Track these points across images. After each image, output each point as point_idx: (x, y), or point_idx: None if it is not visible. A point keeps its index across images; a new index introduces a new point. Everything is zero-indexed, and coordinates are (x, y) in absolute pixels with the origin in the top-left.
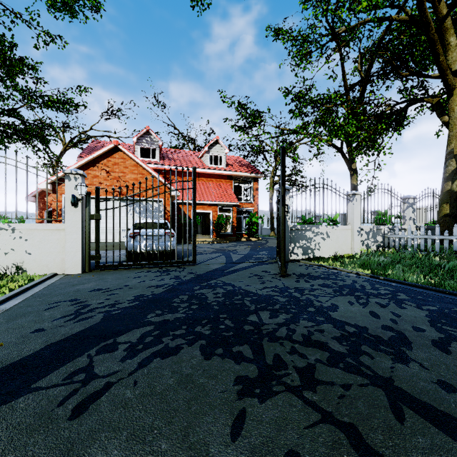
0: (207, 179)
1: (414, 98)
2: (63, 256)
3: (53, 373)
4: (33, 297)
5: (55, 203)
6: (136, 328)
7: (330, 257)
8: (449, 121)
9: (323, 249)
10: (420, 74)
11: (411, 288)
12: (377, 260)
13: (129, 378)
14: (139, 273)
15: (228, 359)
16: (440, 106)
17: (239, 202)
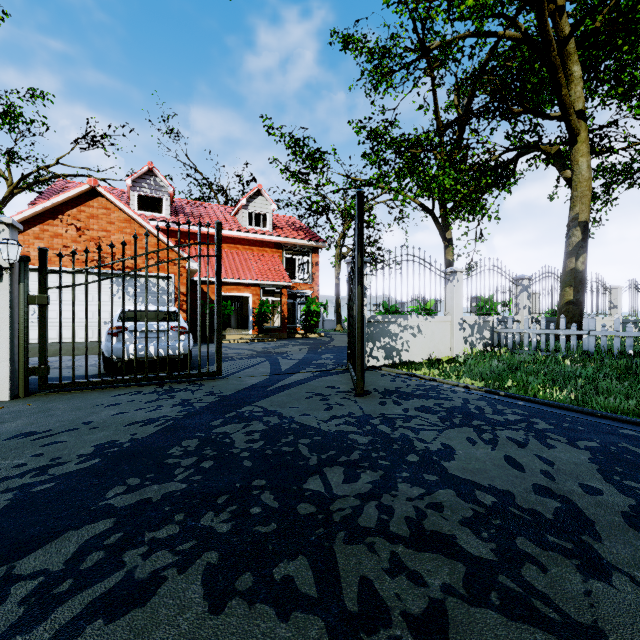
0: (244, 247)
1: (528, 145)
2: None
3: None
4: None
5: None
6: (73, 529)
7: (422, 361)
8: (572, 177)
9: (414, 350)
10: (537, 112)
11: (547, 409)
12: (488, 365)
13: None
14: (119, 397)
15: (264, 606)
16: (561, 156)
17: (292, 282)
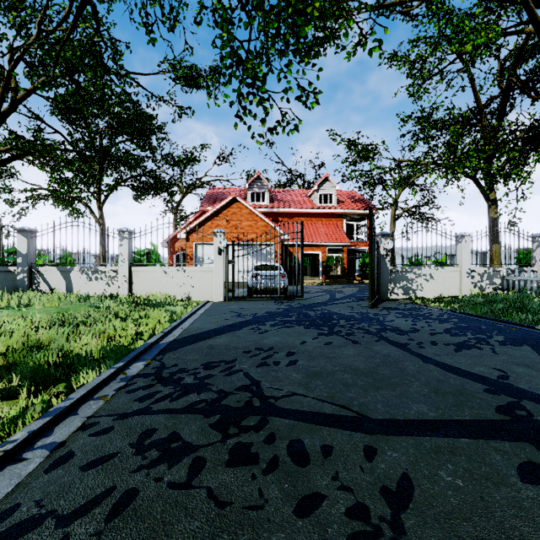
0: (316, 219)
1: None
2: (212, 289)
3: (245, 328)
4: (208, 310)
5: (188, 249)
6: (272, 321)
7: (434, 298)
8: None
9: (426, 290)
10: None
11: (473, 318)
12: (475, 300)
13: (275, 330)
14: (262, 303)
15: (316, 329)
16: None
17: (351, 241)
